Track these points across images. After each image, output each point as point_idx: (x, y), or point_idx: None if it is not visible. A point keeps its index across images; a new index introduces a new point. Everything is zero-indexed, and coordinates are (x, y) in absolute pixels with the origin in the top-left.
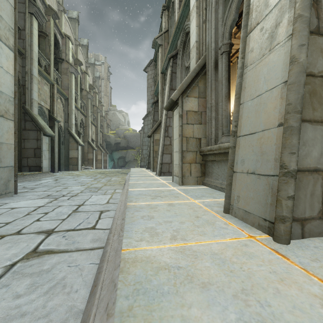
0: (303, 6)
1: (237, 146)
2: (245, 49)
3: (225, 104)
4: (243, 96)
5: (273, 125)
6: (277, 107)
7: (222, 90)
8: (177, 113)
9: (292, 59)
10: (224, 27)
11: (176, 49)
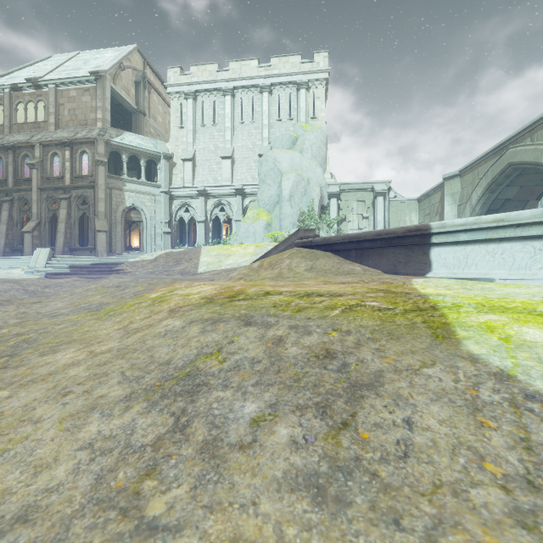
0: (65, 236)
1: (57, 248)
2: (58, 234)
3: (49, 236)
4: (57, 241)
5: (62, 246)
6: (62, 245)
7: (48, 232)
8: (30, 235)
9: (64, 241)
10: (48, 216)
11: (10, 194)
